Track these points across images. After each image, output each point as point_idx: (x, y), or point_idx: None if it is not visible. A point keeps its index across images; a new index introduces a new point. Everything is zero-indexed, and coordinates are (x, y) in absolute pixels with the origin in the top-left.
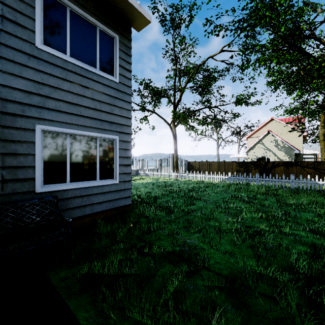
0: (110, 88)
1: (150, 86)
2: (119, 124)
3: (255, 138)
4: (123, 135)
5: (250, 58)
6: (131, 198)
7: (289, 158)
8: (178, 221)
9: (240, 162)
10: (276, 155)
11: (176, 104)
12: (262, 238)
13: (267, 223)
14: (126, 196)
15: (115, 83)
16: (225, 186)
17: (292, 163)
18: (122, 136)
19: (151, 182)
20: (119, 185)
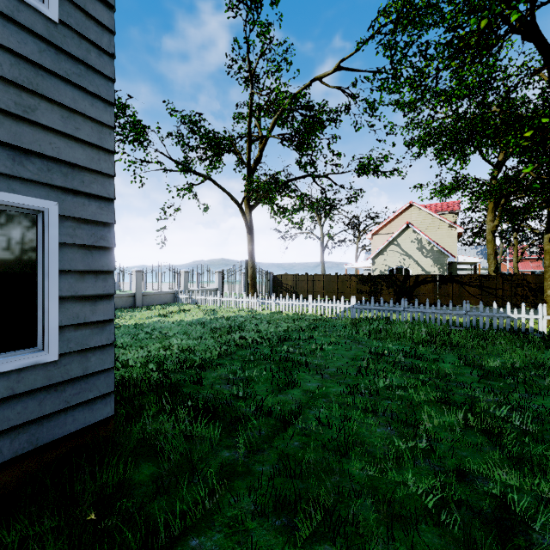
0: (17, 29)
1: (201, 125)
2: (60, 161)
3: (384, 236)
4: (78, 202)
5: (400, 71)
6: (112, 399)
7: (440, 270)
8: (257, 465)
9: (364, 277)
10: (420, 264)
11: (252, 167)
12: (535, 543)
13: (494, 449)
14: (91, 397)
15: (40, 18)
16: (349, 326)
17: (447, 278)
18: (75, 203)
19: (199, 319)
20: (59, 366)
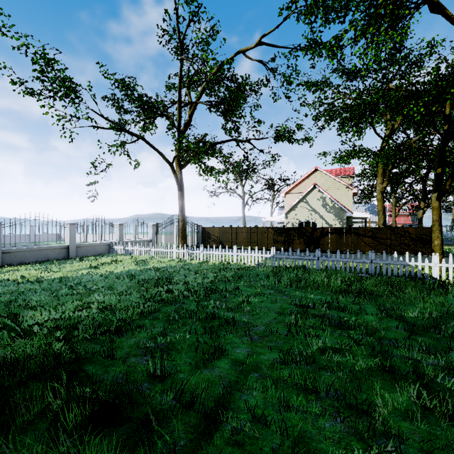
0: None
1: (134, 88)
2: None
3: (295, 195)
4: None
5: (319, 37)
6: None
7: (340, 223)
8: None
9: (279, 229)
10: (324, 218)
11: (182, 130)
12: None
13: None
14: None
15: None
16: (271, 275)
17: (346, 230)
18: None
19: (129, 271)
20: None
